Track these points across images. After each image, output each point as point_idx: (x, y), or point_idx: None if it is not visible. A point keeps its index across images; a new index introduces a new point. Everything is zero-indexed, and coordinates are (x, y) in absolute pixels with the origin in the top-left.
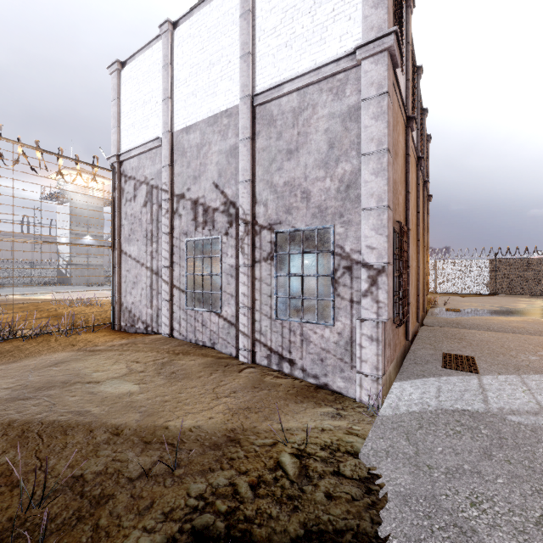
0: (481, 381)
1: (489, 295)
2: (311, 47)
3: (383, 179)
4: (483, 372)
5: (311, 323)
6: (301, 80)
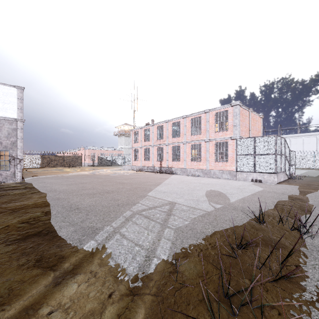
0: (39, 176)
1: (41, 168)
2: (3, 111)
3: (22, 143)
4: (39, 176)
5: (3, 171)
6: (0, 117)
